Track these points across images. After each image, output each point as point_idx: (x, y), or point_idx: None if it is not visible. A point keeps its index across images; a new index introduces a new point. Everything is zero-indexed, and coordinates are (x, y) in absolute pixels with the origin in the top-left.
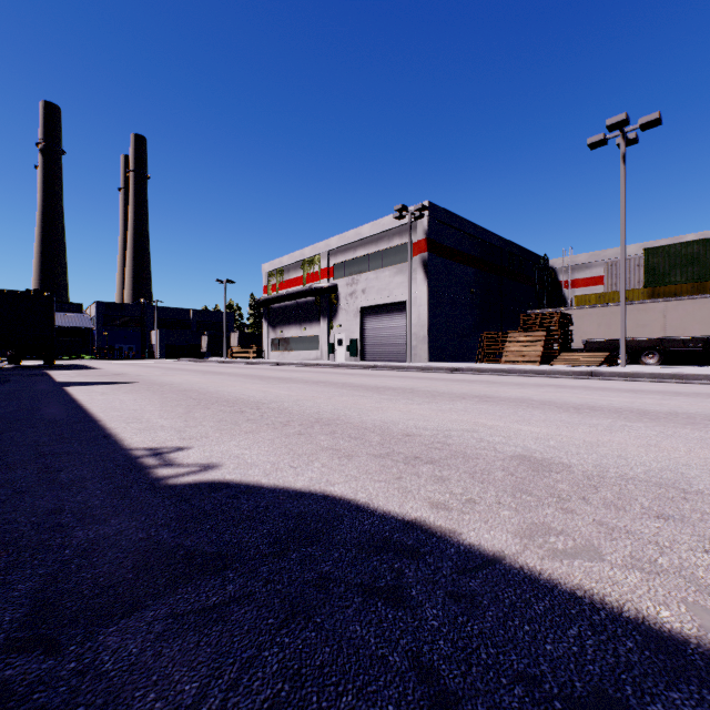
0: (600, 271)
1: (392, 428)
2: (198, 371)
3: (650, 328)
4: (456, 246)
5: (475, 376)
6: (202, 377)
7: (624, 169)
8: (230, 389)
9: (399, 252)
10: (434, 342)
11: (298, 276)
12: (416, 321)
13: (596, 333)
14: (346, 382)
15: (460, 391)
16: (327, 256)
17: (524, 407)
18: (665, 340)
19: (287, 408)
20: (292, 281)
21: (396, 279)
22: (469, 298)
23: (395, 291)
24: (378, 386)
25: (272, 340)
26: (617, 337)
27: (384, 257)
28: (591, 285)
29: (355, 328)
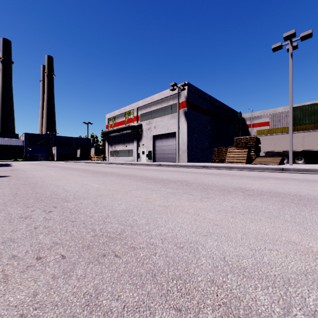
0: (266, 119)
1: (194, 273)
2: (64, 167)
3: (296, 146)
4: (200, 105)
5: (216, 170)
6: (59, 172)
7: (291, 61)
8: (60, 183)
9: (172, 107)
10: (190, 152)
11: (123, 120)
12: (181, 142)
13: (269, 148)
14: (144, 175)
15: (219, 183)
16: (137, 110)
17: (294, 205)
18: (306, 151)
19: (79, 210)
20: (120, 122)
21: (171, 121)
22: (206, 131)
23: (170, 127)
24: (164, 179)
25: (110, 151)
26: (279, 150)
27: (165, 110)
28: (261, 126)
29: (150, 146)
